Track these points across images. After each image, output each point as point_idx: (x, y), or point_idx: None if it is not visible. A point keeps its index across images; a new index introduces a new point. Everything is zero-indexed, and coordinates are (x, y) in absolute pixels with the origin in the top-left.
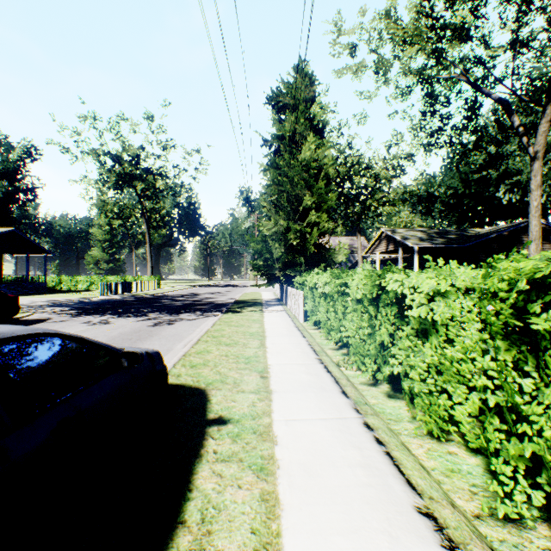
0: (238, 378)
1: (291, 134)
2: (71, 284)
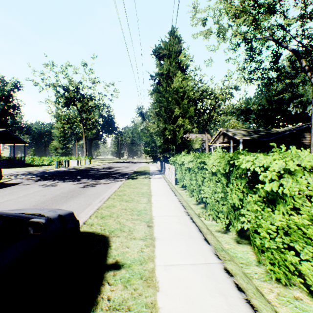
0: (131, 227)
1: (167, 72)
2: (40, 161)
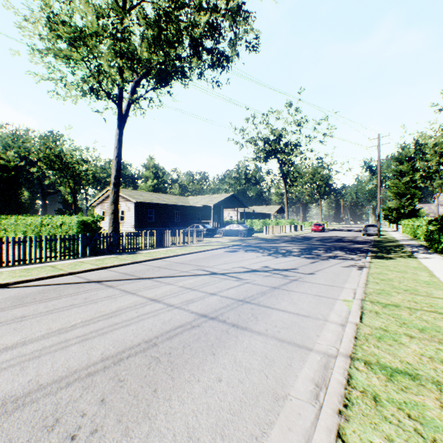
0: (386, 234)
1: (400, 171)
2: None
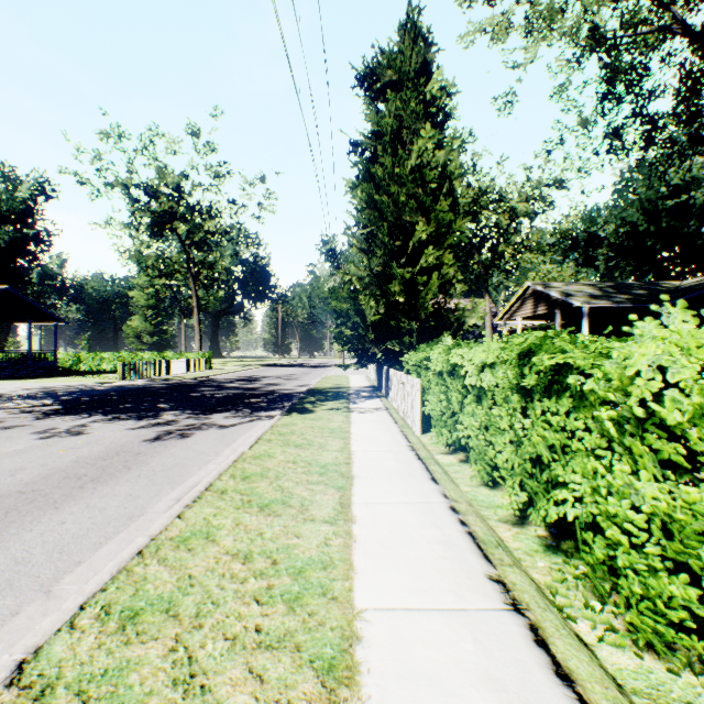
0: None
1: (394, 130)
2: (93, 363)
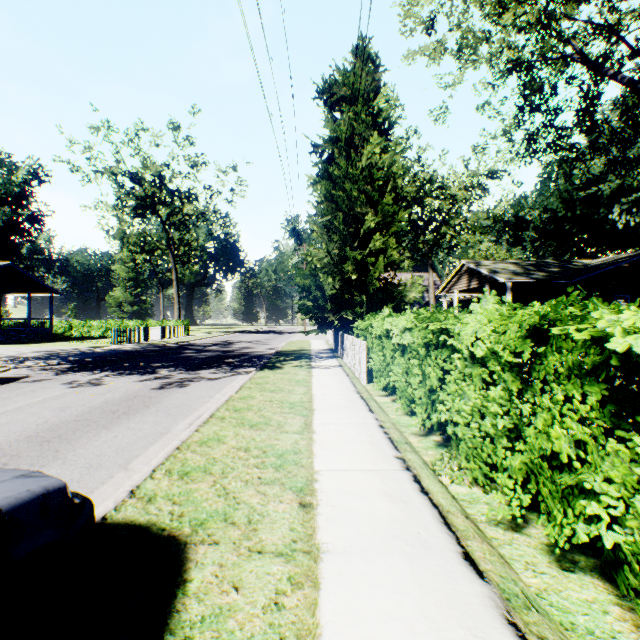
0: (256, 508)
1: (348, 136)
2: (84, 330)
